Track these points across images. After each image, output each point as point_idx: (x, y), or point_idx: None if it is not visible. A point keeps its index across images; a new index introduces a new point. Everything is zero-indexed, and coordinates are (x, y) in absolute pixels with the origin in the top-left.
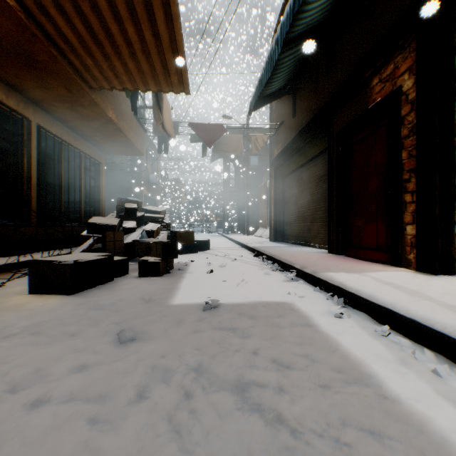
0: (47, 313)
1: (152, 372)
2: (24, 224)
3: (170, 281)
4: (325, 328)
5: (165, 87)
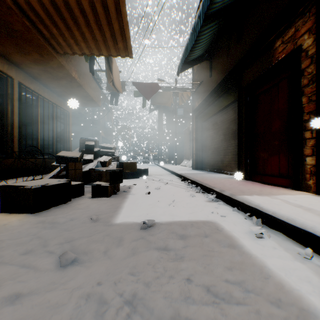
0: (7, 231)
1: (86, 304)
2: (8, 157)
3: (116, 202)
4: (250, 249)
5: (114, 52)
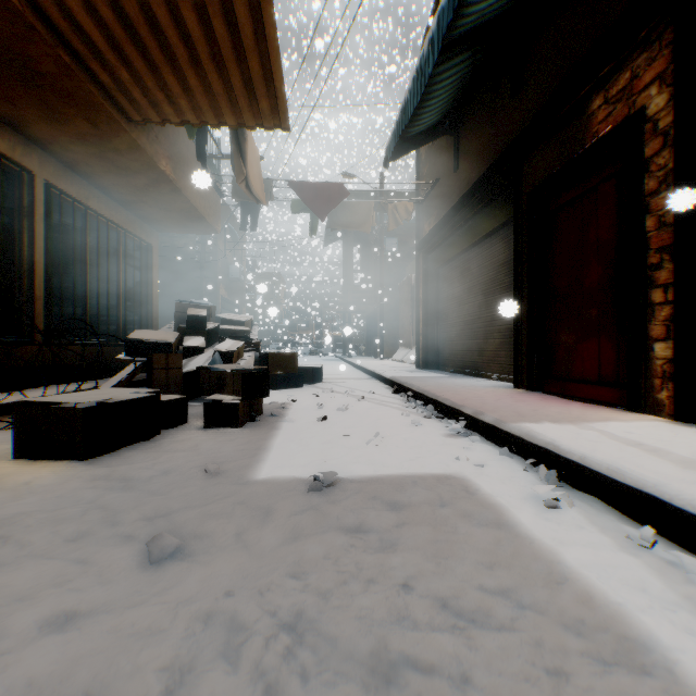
0: (33, 496)
1: (205, 631)
2: (23, 342)
3: (255, 436)
4: (531, 530)
5: (250, 118)
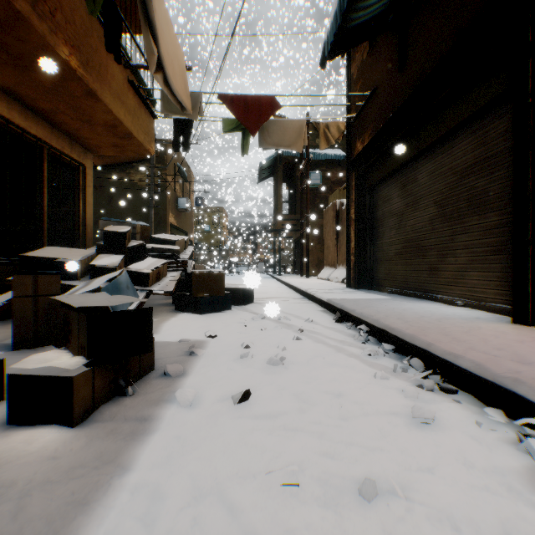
0: None
1: None
2: None
3: (67, 486)
4: None
5: None
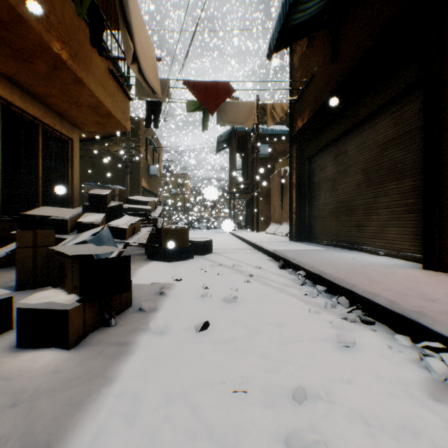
0: None
1: None
2: None
3: (66, 392)
4: None
5: None
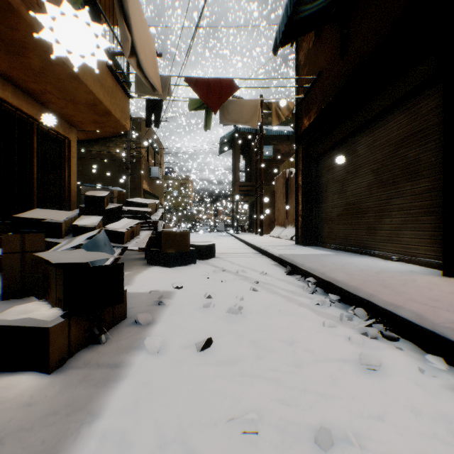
0: None
1: None
2: None
3: (38, 434)
4: None
5: None
